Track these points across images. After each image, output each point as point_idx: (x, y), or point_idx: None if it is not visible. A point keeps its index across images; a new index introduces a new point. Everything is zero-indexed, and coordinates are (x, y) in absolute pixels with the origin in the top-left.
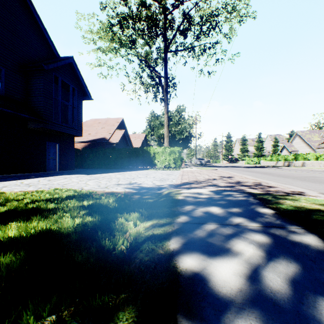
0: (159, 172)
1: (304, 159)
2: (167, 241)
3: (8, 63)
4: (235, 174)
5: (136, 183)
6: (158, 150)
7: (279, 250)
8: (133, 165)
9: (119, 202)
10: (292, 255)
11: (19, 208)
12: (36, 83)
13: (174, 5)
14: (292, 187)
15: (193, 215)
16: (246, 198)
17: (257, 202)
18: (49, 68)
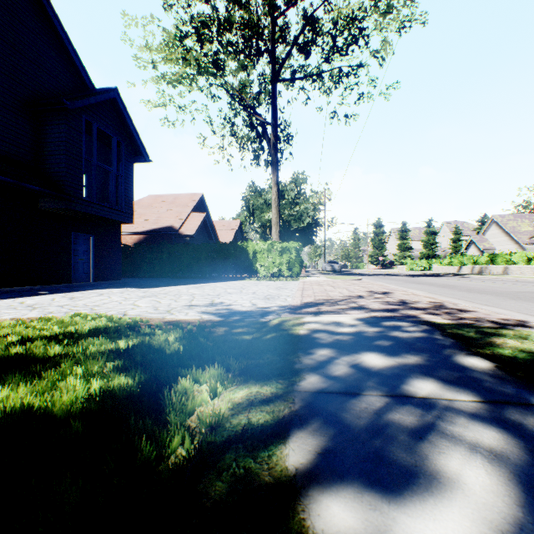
0: (263, 285)
1: (507, 262)
2: (281, 443)
3: (5, 97)
4: (393, 287)
5: (223, 304)
6: (261, 246)
7: None
8: (220, 273)
9: (187, 341)
10: None
11: None
12: (54, 133)
13: (289, 2)
14: (502, 311)
15: (331, 374)
16: (428, 334)
17: (453, 343)
18: (75, 107)
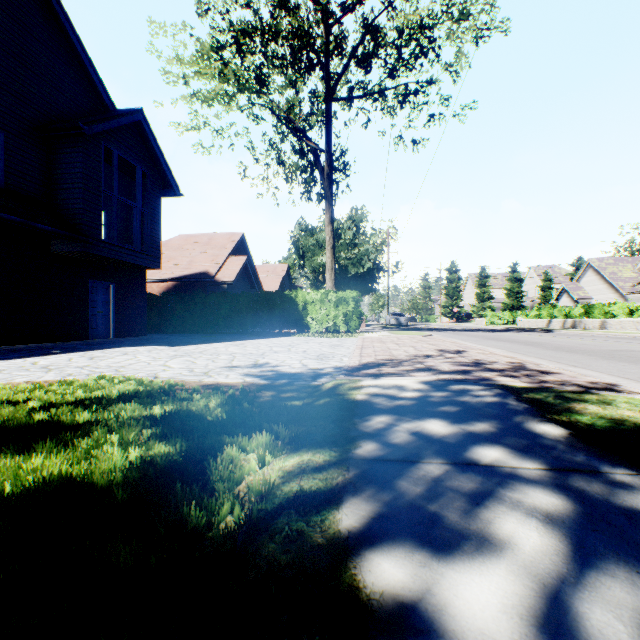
0: (316, 342)
1: (605, 314)
2: (334, 509)
3: (11, 121)
4: (468, 345)
5: (269, 364)
6: (313, 296)
7: (602, 535)
8: (264, 327)
9: (230, 407)
10: (636, 550)
11: (15, 421)
12: (68, 163)
13: (346, 7)
14: (591, 373)
15: (389, 441)
16: (501, 399)
17: (527, 409)
18: (94, 132)
